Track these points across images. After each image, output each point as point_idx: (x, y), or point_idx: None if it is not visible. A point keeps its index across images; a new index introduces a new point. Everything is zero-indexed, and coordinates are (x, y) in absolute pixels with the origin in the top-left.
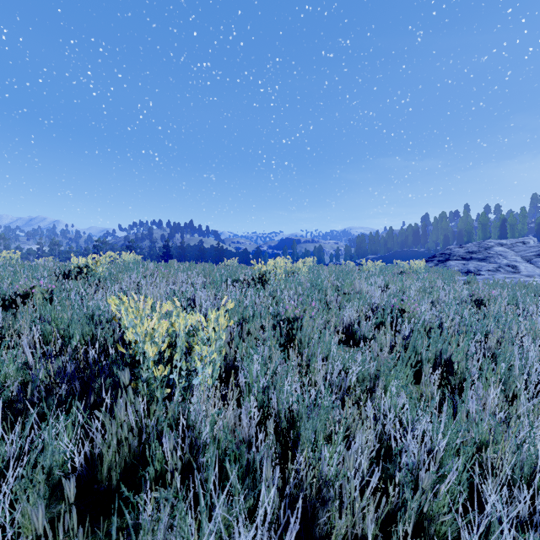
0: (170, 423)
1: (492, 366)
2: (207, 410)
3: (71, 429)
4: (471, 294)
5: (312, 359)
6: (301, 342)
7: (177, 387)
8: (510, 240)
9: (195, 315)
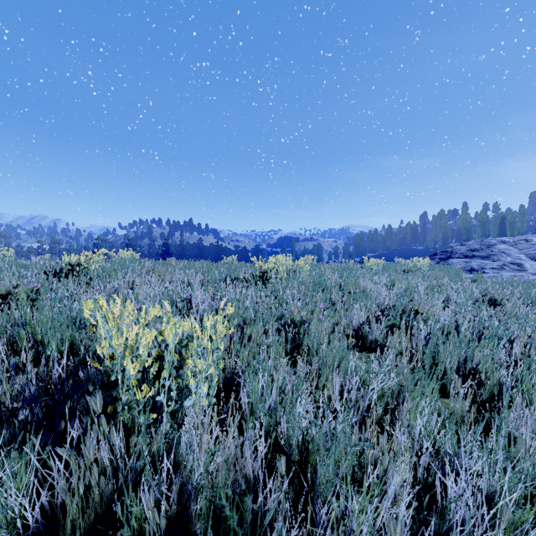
0: (154, 459)
1: (529, 378)
2: (201, 441)
3: (25, 472)
4: (483, 294)
5: (323, 370)
6: (309, 349)
7: (165, 412)
8: (512, 238)
9: (189, 321)
